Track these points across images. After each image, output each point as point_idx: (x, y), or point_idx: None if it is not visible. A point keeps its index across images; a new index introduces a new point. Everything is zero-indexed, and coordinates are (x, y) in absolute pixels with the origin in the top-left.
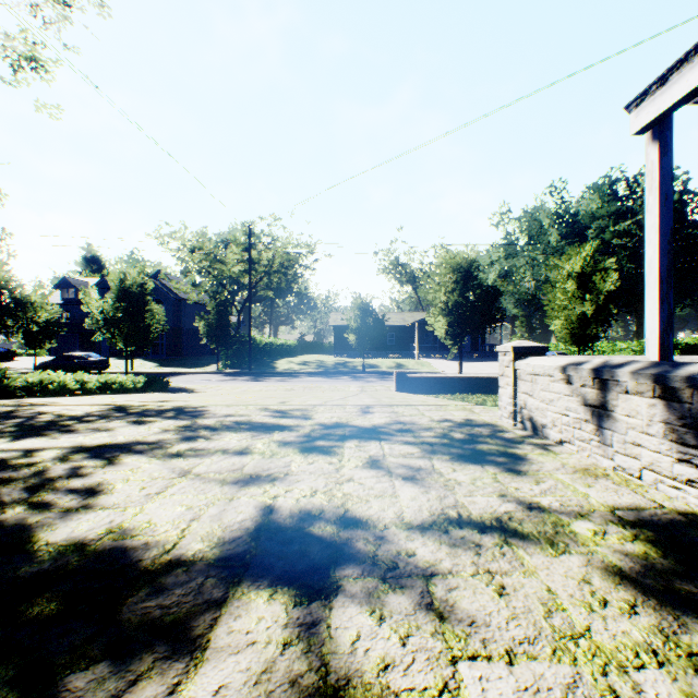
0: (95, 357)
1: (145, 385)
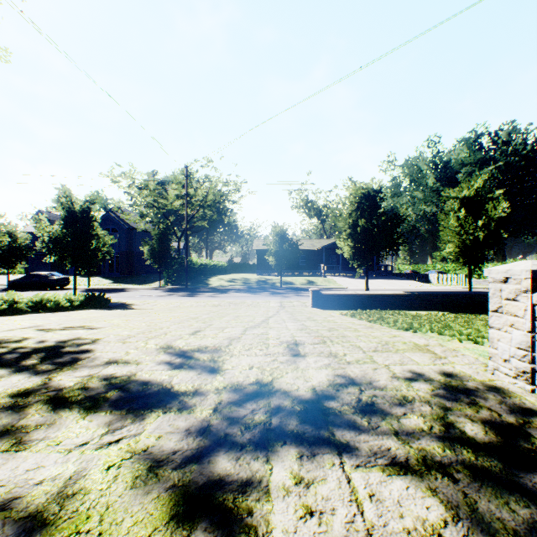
0: (57, 275)
1: (84, 302)
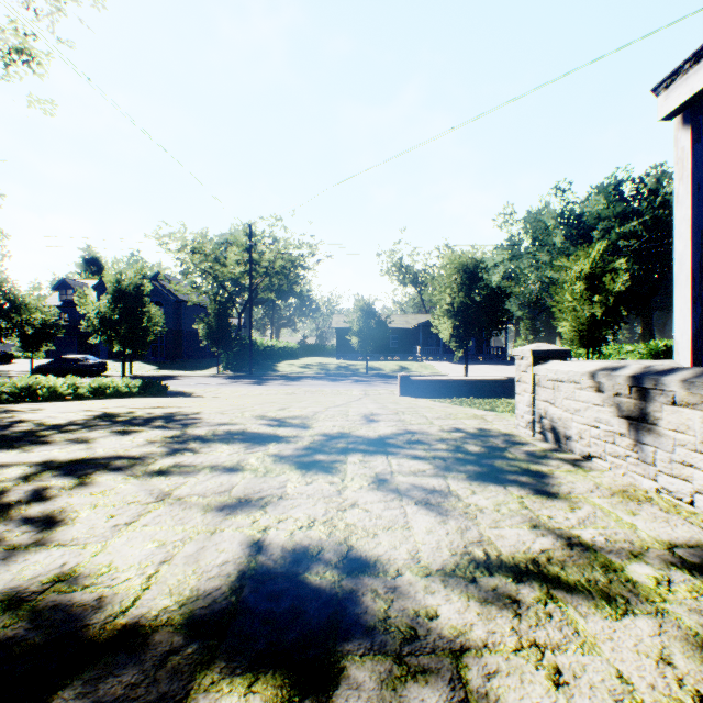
0: (93, 359)
1: (141, 389)
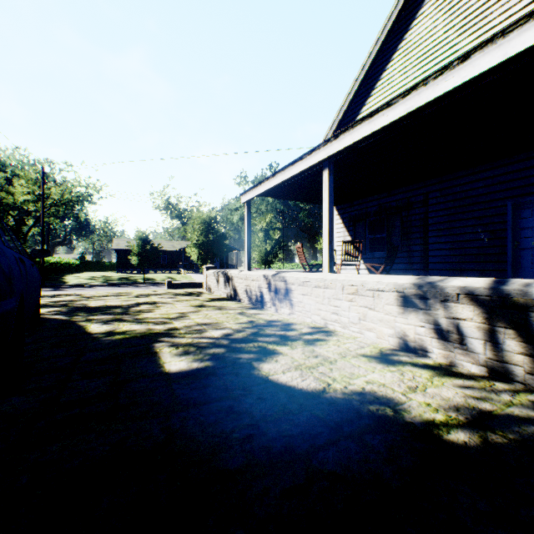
0: None
1: None
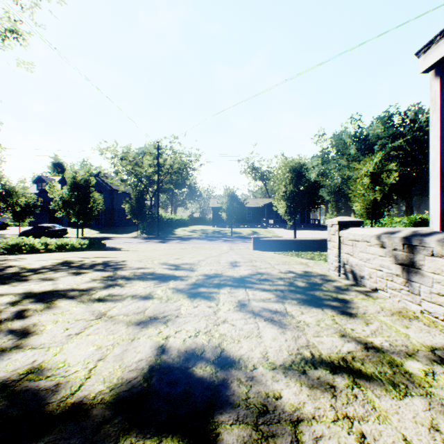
0: (58, 227)
1: (89, 246)
